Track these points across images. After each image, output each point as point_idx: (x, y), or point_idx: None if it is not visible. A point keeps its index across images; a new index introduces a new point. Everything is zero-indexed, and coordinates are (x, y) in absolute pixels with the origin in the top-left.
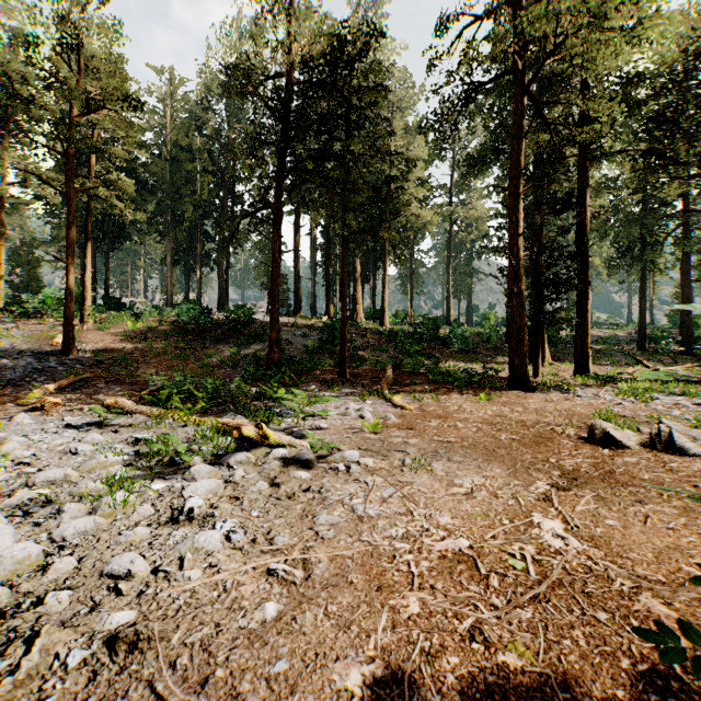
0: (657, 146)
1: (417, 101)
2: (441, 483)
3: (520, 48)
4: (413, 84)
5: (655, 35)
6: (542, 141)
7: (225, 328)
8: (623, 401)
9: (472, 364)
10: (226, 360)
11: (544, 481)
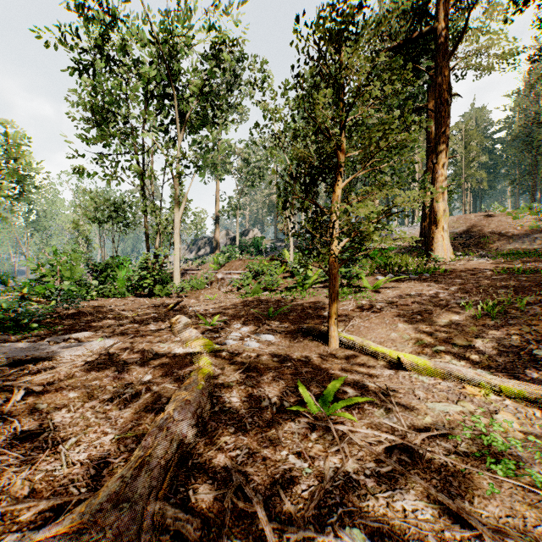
0: None
1: None
2: None
3: None
4: None
5: None
6: None
7: None
8: None
9: None
10: None
11: None
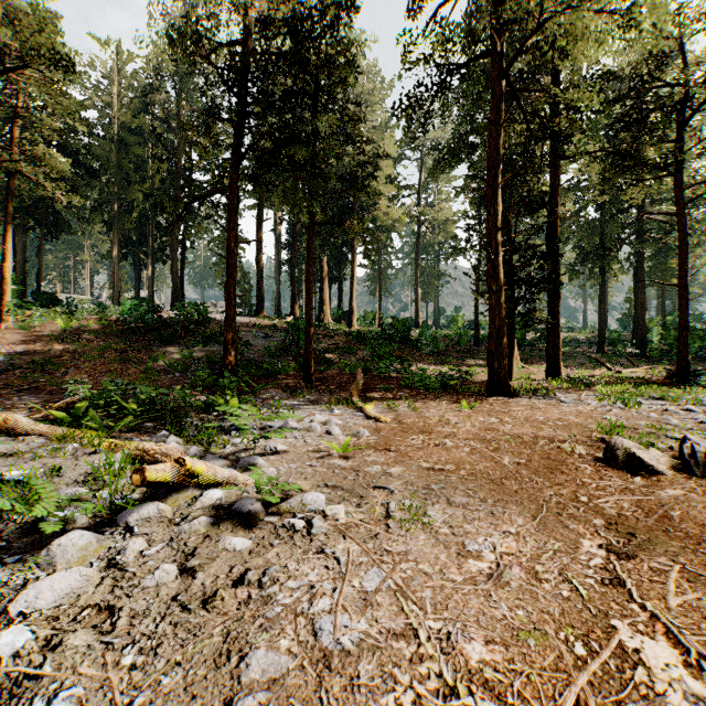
0: (626, 148)
1: (386, 95)
2: (449, 551)
3: (499, 29)
4: (382, 79)
5: (646, 13)
6: (514, 138)
7: (176, 327)
8: (613, 408)
9: (443, 367)
10: (175, 364)
11: (590, 538)
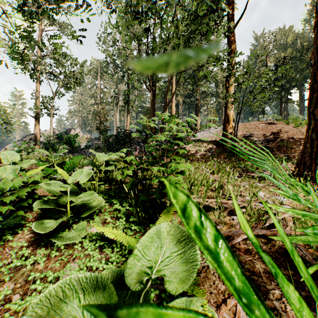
0: None
1: None
2: None
3: None
4: None
5: None
6: None
7: None
8: None
9: None
10: None
11: None
